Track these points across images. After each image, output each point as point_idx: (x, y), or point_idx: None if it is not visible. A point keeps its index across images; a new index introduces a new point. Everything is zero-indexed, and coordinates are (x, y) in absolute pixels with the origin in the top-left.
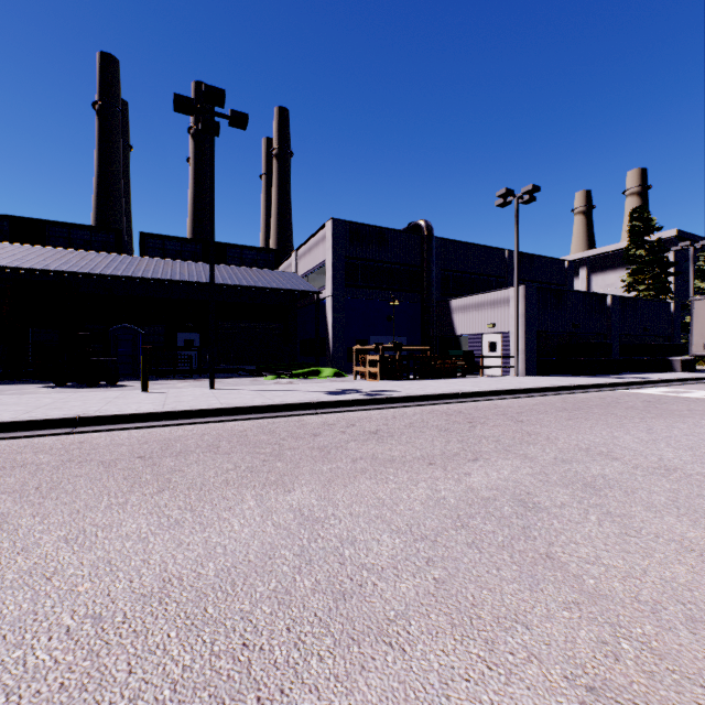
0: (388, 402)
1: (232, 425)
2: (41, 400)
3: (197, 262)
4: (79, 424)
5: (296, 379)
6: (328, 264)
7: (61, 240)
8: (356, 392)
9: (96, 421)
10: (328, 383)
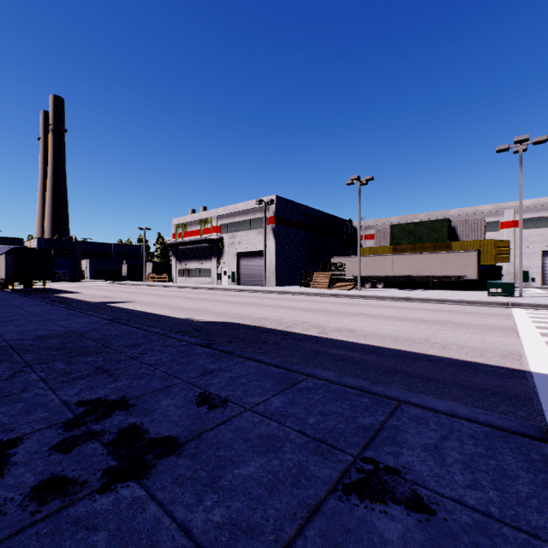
0: None
1: None
2: None
3: None
4: None
5: None
6: None
7: None
8: None
9: None
10: None
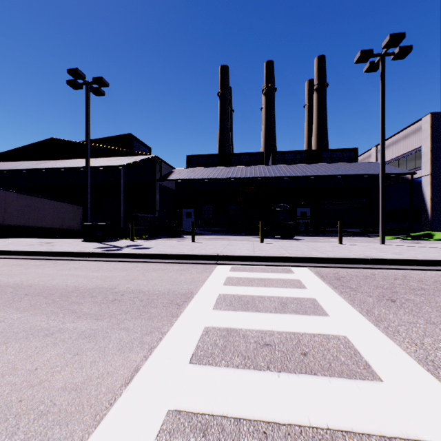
0: None
1: None
2: (297, 245)
3: (308, 164)
4: (370, 263)
5: (411, 240)
6: (425, 150)
7: (236, 162)
8: None
9: (379, 262)
10: None
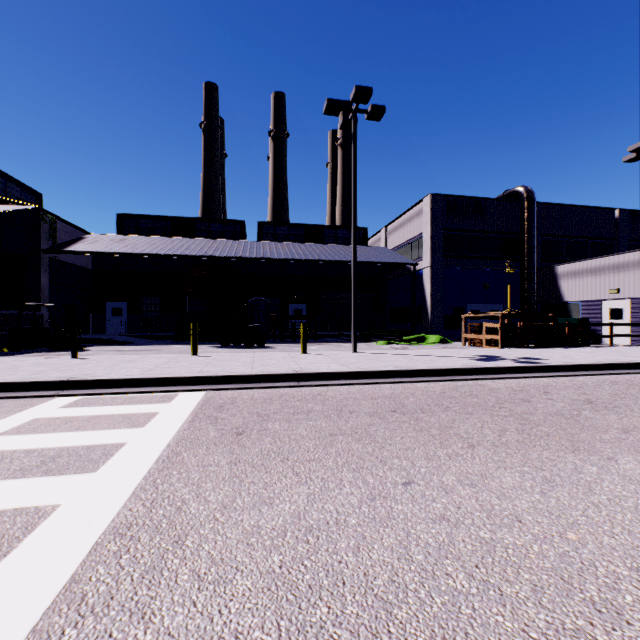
0: (549, 370)
1: (423, 386)
2: (240, 358)
3: (304, 243)
4: (299, 379)
5: (405, 345)
6: (426, 237)
7: (203, 232)
8: (502, 359)
9: (310, 377)
10: (452, 349)
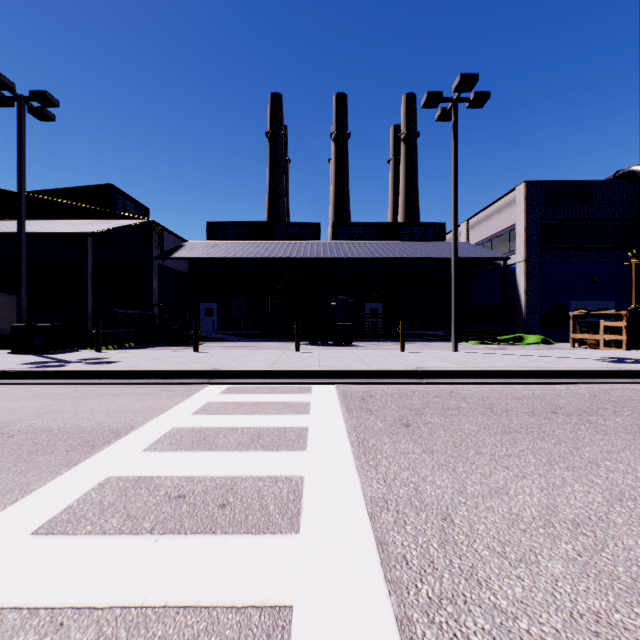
0: None
1: (563, 388)
2: (343, 354)
3: (380, 241)
4: (420, 376)
5: (499, 345)
6: (519, 229)
7: (282, 236)
8: None
9: (431, 374)
10: (566, 350)
